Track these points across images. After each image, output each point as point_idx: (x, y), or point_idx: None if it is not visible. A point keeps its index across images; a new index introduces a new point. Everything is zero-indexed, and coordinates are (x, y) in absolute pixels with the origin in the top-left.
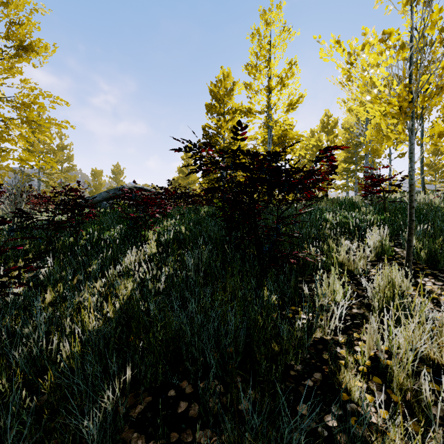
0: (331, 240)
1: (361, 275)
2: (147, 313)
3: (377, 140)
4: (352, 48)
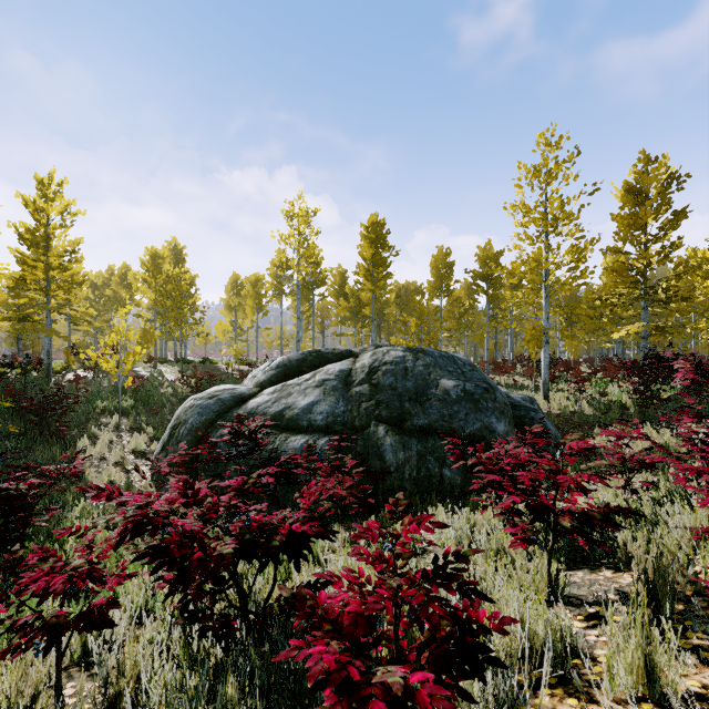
0: (94, 421)
1: (101, 435)
2: (6, 461)
3: (145, 340)
4: (94, 356)
